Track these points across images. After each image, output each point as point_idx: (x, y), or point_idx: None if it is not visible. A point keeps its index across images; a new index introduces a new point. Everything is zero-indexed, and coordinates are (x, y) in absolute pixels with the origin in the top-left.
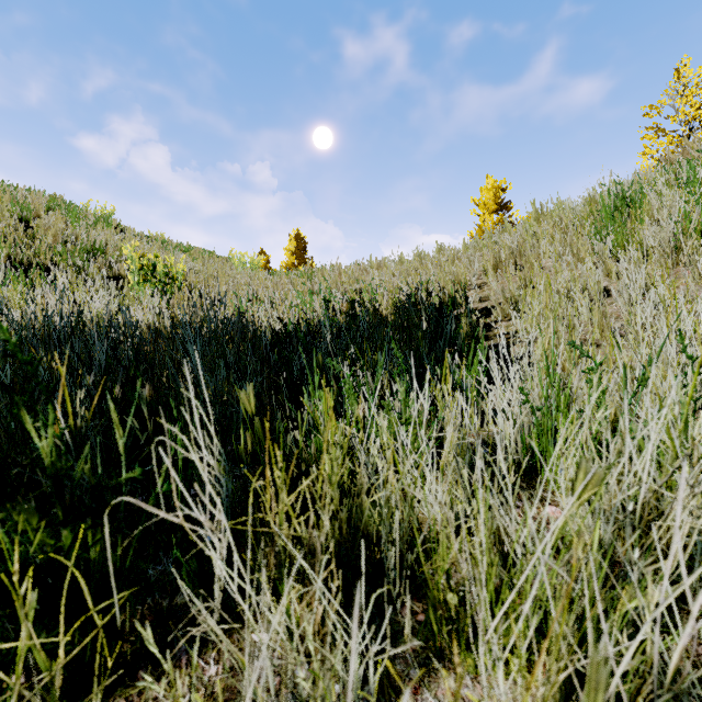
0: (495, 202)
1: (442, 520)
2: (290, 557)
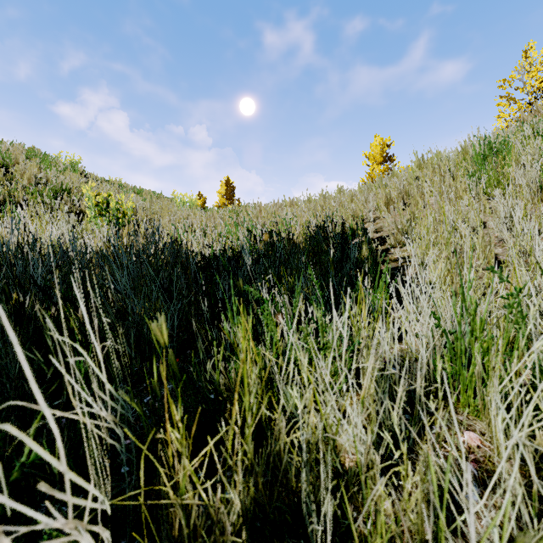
0: (381, 155)
1: (367, 461)
2: (197, 526)
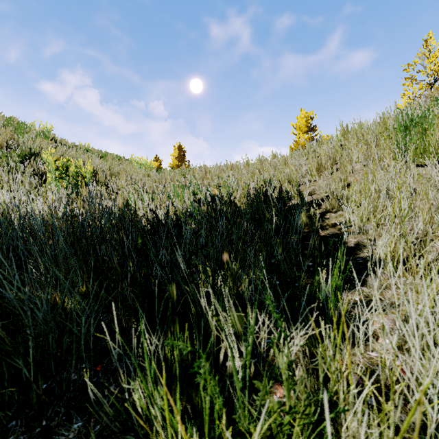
0: (306, 126)
1: None
2: None
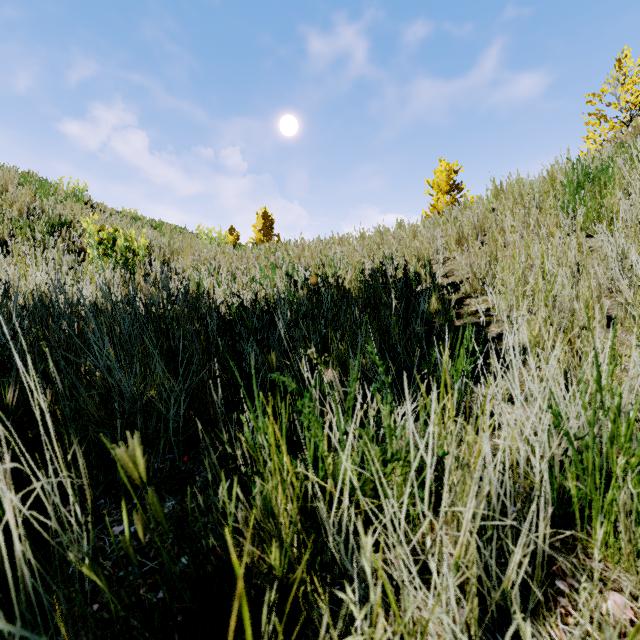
0: (447, 183)
1: None
2: None
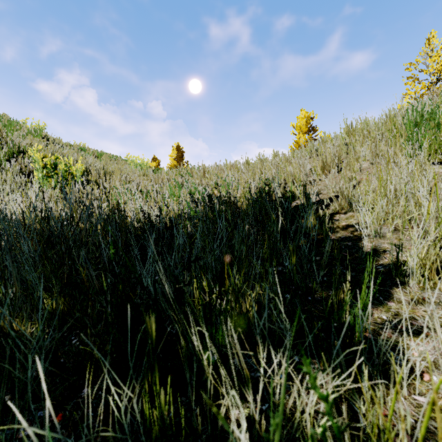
0: (306, 126)
1: None
2: None
